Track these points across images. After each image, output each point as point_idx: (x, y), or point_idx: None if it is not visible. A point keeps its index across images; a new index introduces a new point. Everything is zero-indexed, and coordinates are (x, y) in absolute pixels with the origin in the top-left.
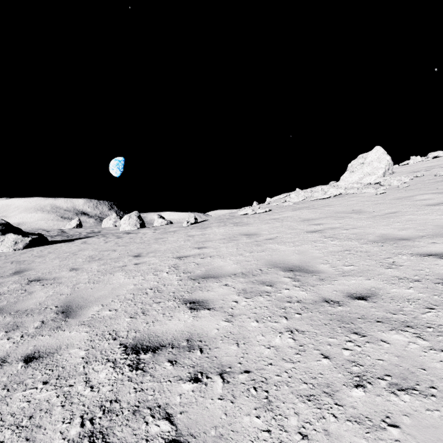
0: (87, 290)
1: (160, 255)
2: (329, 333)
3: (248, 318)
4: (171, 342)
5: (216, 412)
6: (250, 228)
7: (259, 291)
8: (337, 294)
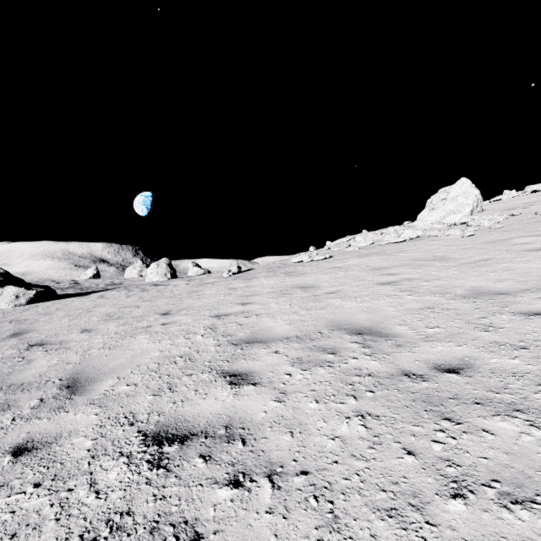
0: (101, 358)
1: (194, 312)
2: (413, 418)
3: (305, 397)
4: (204, 430)
5: (263, 532)
6: (306, 279)
7: (319, 361)
8: (420, 365)
